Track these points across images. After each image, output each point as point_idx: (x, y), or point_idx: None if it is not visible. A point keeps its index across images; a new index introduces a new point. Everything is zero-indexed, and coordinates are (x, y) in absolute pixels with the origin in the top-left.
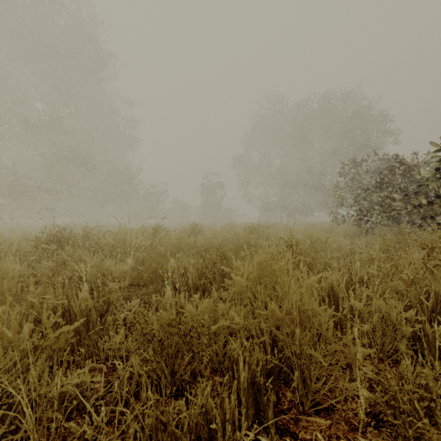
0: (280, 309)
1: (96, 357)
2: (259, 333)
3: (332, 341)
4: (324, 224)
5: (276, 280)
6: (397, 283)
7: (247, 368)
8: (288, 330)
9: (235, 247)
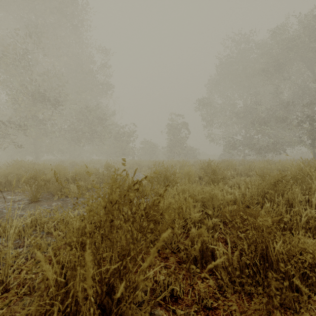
0: None
1: None
2: None
3: None
4: None
5: None
6: None
7: None
8: None
9: None
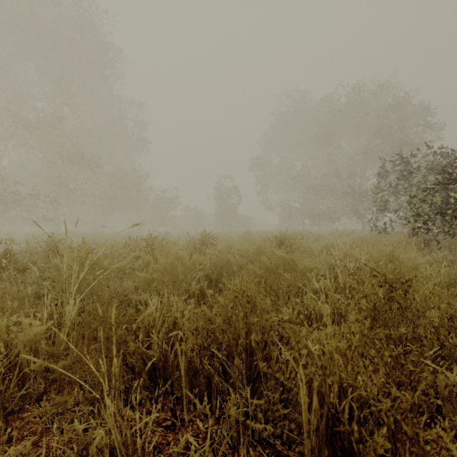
0: None
1: None
2: None
3: None
4: (358, 233)
5: None
6: None
7: None
8: None
9: (264, 273)
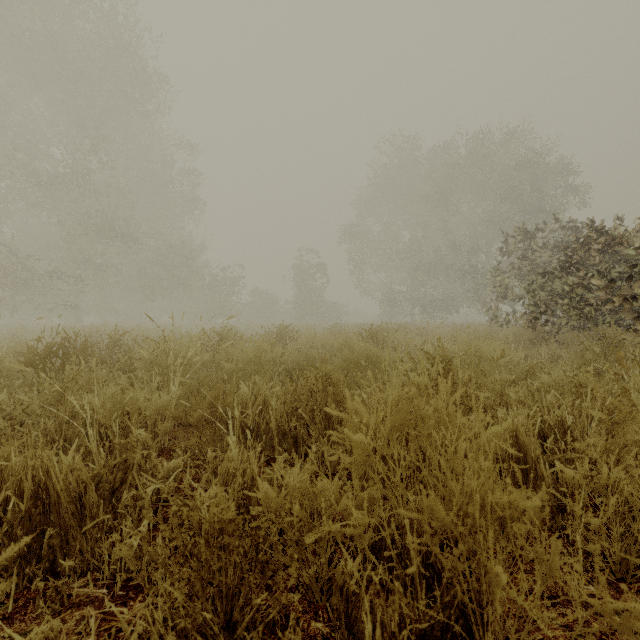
0: (437, 491)
1: (96, 573)
2: (396, 536)
3: (559, 579)
4: (477, 325)
5: (427, 435)
6: (635, 433)
7: (379, 635)
8: (462, 548)
9: (346, 364)
